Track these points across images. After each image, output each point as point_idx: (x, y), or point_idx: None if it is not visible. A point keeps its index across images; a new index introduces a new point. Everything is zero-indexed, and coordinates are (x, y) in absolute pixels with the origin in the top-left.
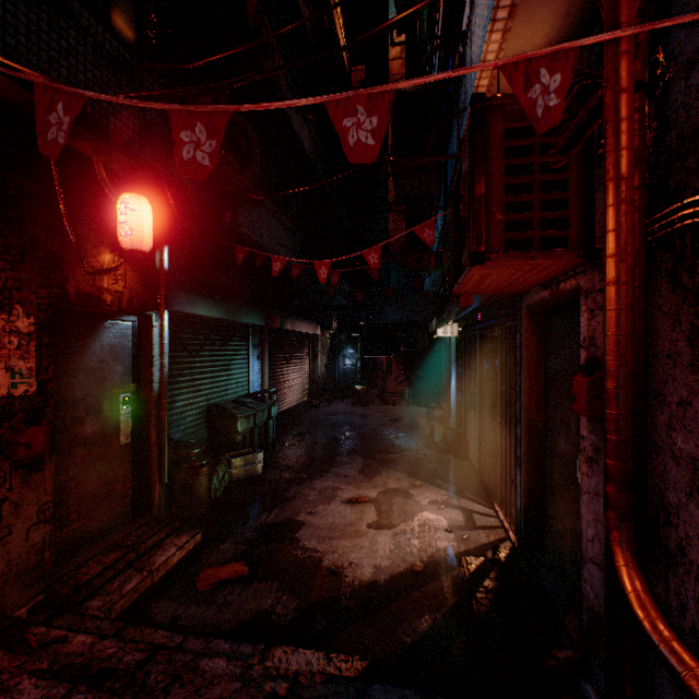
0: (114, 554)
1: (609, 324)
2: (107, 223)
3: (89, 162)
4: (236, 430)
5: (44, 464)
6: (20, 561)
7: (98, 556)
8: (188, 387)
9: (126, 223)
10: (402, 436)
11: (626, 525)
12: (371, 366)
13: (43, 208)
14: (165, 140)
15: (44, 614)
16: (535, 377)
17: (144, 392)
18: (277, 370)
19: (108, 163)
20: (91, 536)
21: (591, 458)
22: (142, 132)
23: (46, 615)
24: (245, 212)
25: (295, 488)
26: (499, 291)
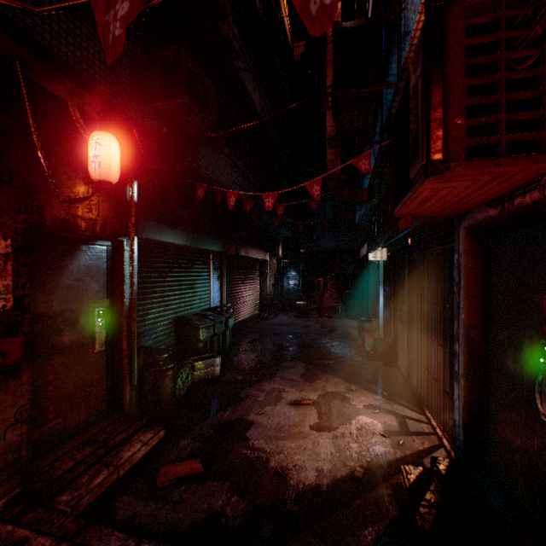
0: (86, 449)
1: None
2: (82, 159)
3: (64, 104)
4: (198, 338)
5: (21, 371)
6: None
7: (73, 451)
8: (159, 302)
9: (96, 157)
10: (337, 344)
11: None
12: (310, 286)
13: (20, 142)
14: (134, 89)
15: (18, 507)
16: (475, 296)
17: (117, 307)
18: (234, 289)
19: (82, 105)
20: (68, 432)
21: None
22: (113, 81)
23: (19, 508)
24: (205, 156)
25: (246, 389)
26: (441, 211)
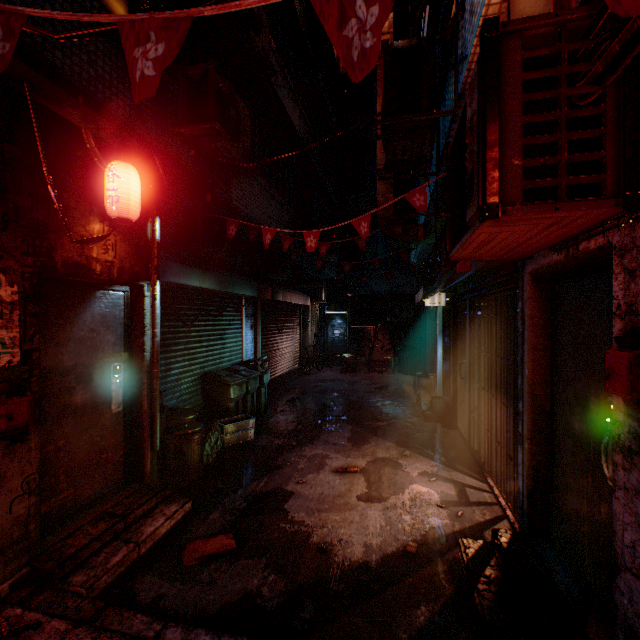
0: (102, 524)
1: None
2: (97, 193)
3: (77, 131)
4: (229, 397)
5: (28, 435)
6: (2, 535)
7: (87, 526)
8: (183, 355)
9: (113, 191)
10: (389, 403)
11: None
12: (359, 335)
13: (27, 175)
14: (156, 112)
15: (26, 589)
16: (540, 348)
17: (136, 361)
18: (270, 339)
19: (97, 132)
20: (81, 505)
21: (630, 448)
22: (132, 103)
23: (28, 590)
24: (237, 186)
25: (285, 455)
26: (502, 255)
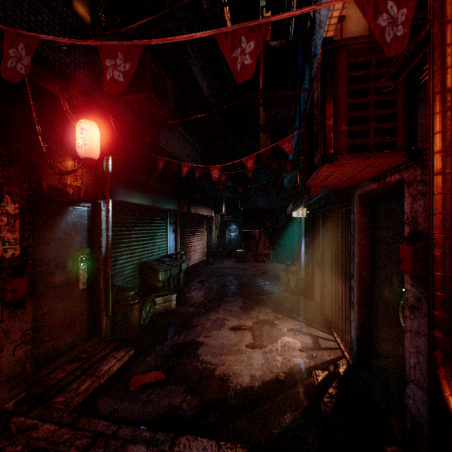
0: (74, 364)
1: (437, 205)
2: (70, 140)
3: (57, 98)
4: (158, 279)
5: (25, 304)
6: (8, 370)
7: (63, 365)
8: (126, 250)
9: (82, 140)
10: (268, 283)
11: (451, 363)
12: (248, 237)
13: (25, 129)
14: None
15: (24, 406)
16: (365, 245)
17: (96, 254)
18: (186, 239)
19: (70, 99)
20: (59, 351)
21: (413, 306)
22: (94, 79)
23: (26, 407)
24: (164, 134)
25: (197, 319)
26: (339, 184)
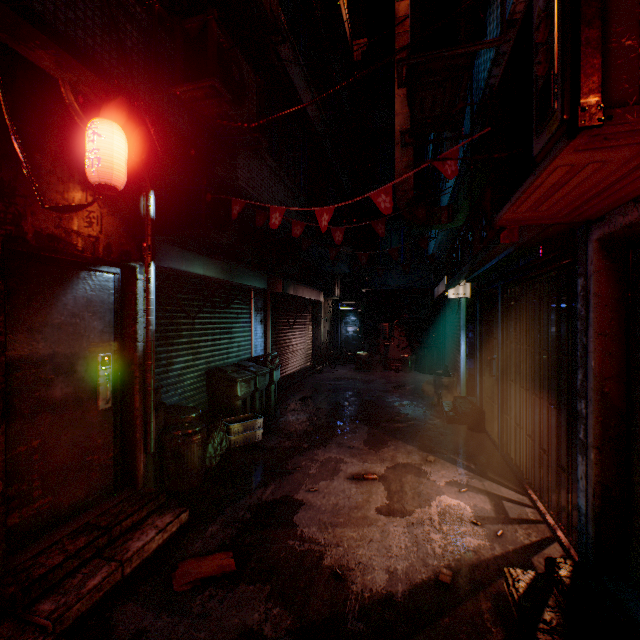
0: (81, 538)
1: None
2: (78, 156)
3: (53, 82)
4: (235, 395)
5: None
6: None
7: (64, 540)
8: (186, 349)
9: (95, 153)
10: (407, 403)
11: None
12: (374, 332)
13: None
14: (150, 72)
15: None
16: (612, 334)
17: (128, 352)
18: (281, 335)
19: (76, 85)
20: (60, 514)
21: None
22: (121, 58)
23: None
24: (243, 166)
25: (295, 459)
26: (565, 214)
